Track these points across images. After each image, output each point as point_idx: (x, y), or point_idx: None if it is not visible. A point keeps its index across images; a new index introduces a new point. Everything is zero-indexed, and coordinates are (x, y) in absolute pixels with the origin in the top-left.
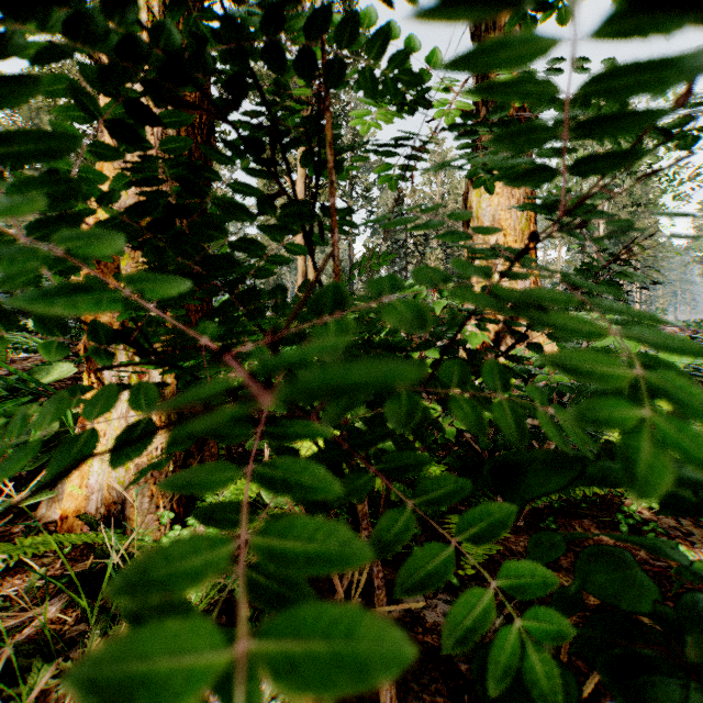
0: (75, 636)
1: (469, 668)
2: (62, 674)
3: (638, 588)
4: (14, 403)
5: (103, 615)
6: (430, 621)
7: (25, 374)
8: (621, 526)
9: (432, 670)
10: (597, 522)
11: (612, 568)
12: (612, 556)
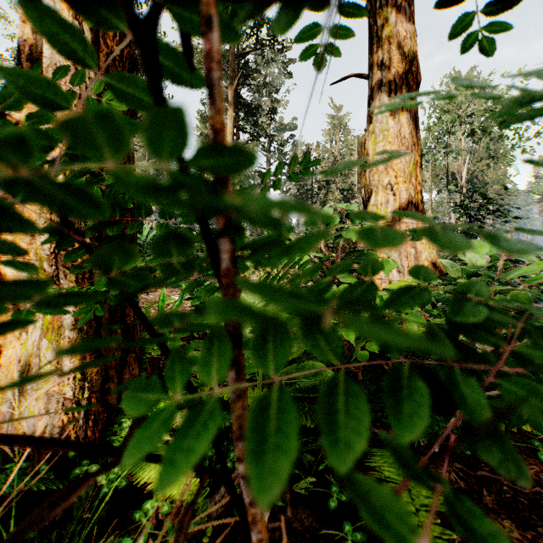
0: None
1: None
2: None
3: None
4: None
5: None
6: None
7: None
8: (538, 454)
9: None
10: None
11: None
12: None
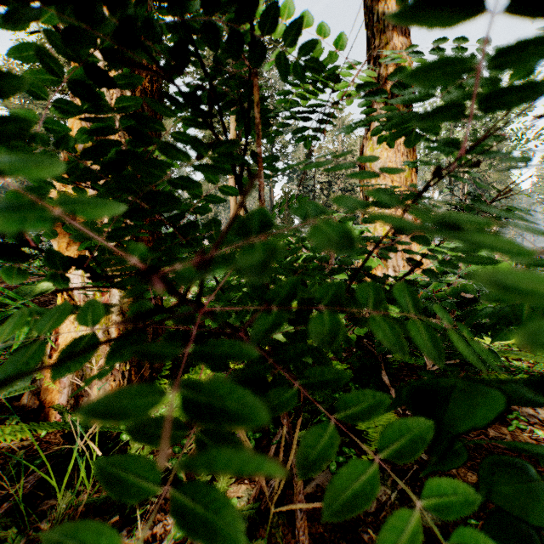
0: (46, 509)
1: (370, 537)
2: (33, 542)
3: (543, 501)
4: (1, 315)
5: (69, 492)
6: None
7: (11, 291)
8: None
9: (340, 538)
10: None
11: (514, 479)
12: (513, 467)
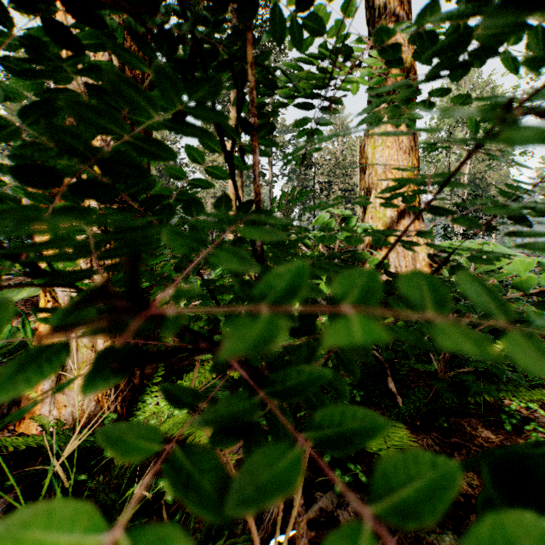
0: None
1: None
2: None
3: None
4: None
5: None
6: (343, 520)
7: None
8: (505, 425)
9: None
10: (482, 420)
11: None
12: None
